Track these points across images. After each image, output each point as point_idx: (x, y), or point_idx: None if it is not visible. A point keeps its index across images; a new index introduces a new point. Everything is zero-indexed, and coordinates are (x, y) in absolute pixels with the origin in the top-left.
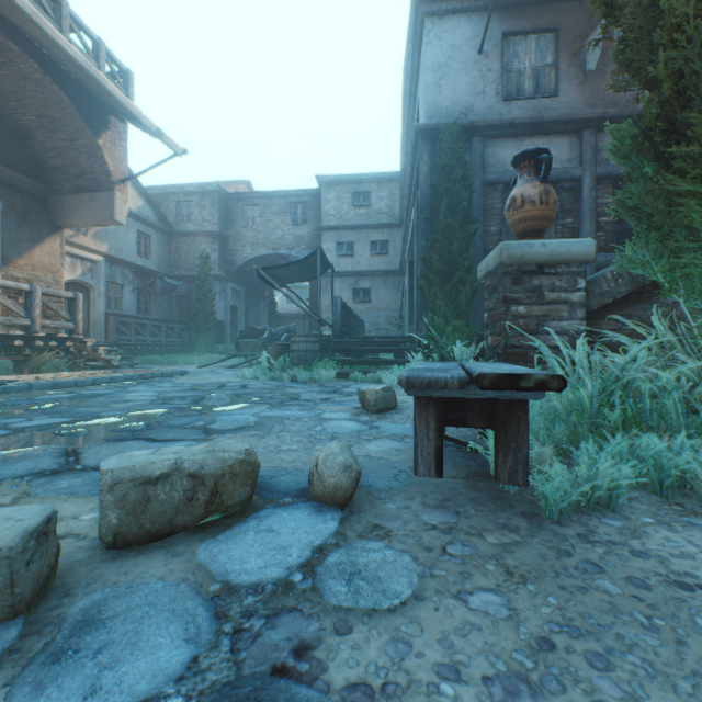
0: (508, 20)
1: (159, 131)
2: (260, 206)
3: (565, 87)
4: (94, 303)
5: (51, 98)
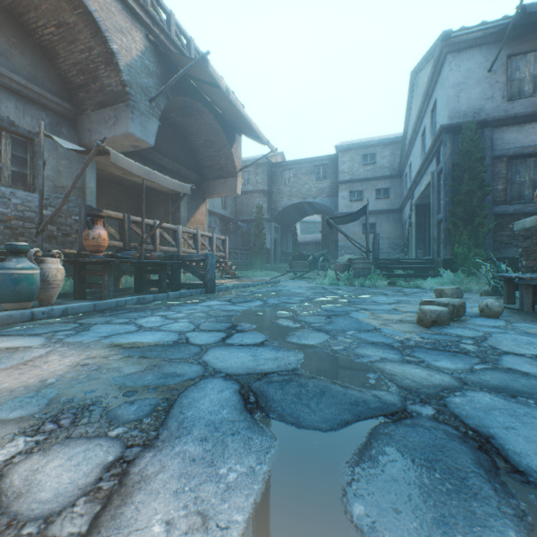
0: (511, 46)
1: (268, 141)
2: (293, 170)
3: None
4: None
5: (213, 131)
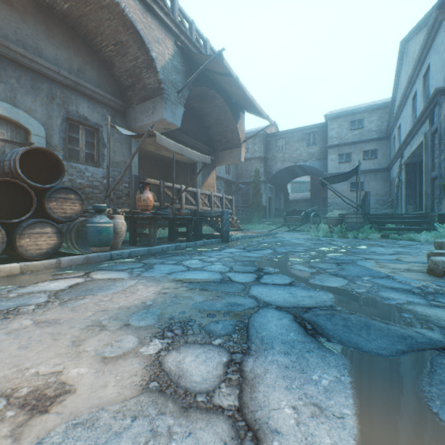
0: None
1: (267, 116)
2: (286, 138)
3: None
4: None
5: (222, 111)
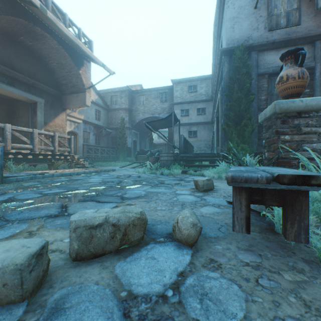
0: None
1: (103, 64)
2: (146, 95)
3: (304, 19)
4: (78, 140)
5: (61, 55)
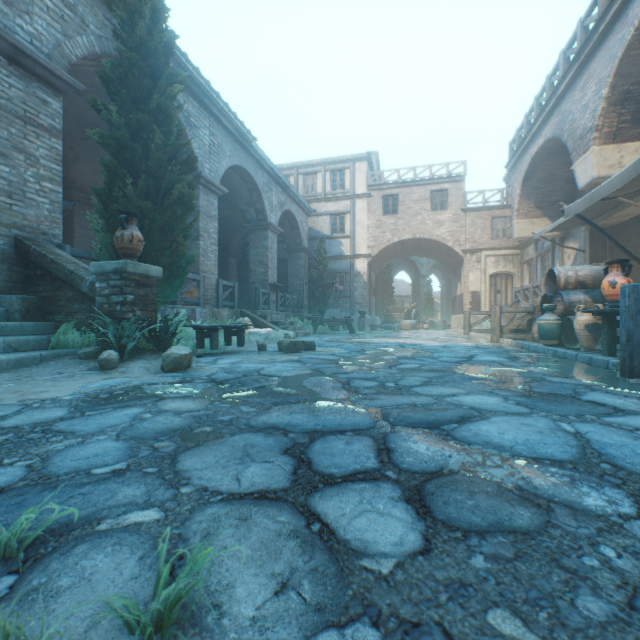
0: None
1: None
2: None
3: None
4: None
5: None
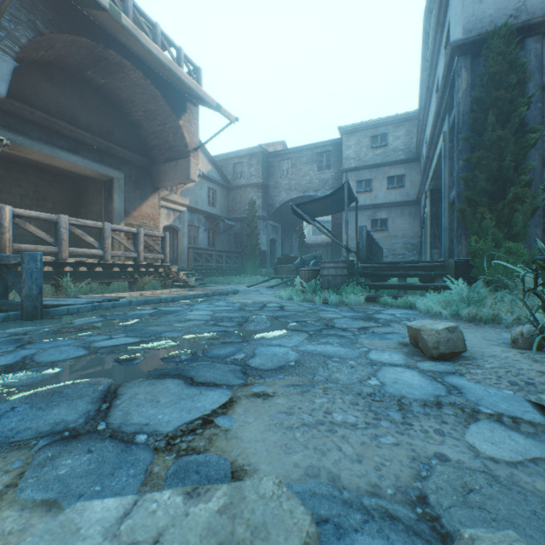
0: None
1: (218, 105)
2: (292, 159)
3: None
4: (181, 240)
5: (150, 96)
